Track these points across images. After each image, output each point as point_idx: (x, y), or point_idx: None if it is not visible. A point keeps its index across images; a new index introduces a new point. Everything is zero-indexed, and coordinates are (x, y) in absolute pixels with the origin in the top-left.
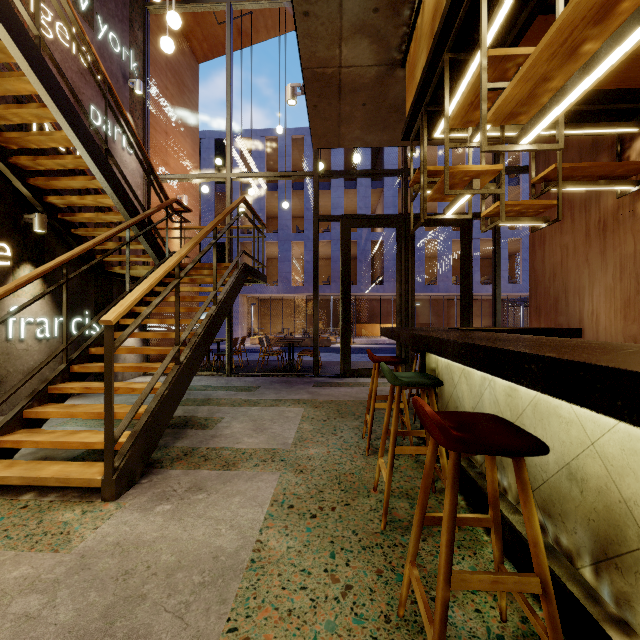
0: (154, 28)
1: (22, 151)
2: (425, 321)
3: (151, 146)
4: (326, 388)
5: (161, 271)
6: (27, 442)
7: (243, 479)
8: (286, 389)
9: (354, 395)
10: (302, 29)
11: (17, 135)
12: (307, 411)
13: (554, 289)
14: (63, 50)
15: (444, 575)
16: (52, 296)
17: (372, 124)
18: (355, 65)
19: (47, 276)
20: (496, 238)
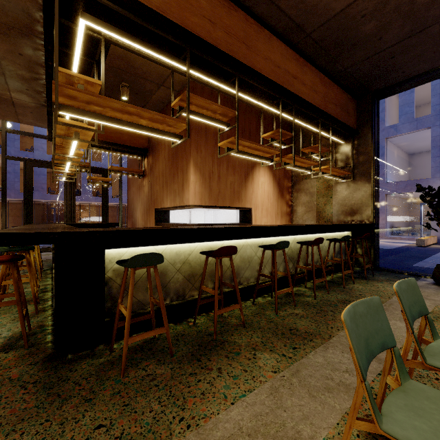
0: None
1: None
2: (116, 220)
3: None
4: None
5: None
6: None
7: None
8: None
9: None
10: None
11: None
12: None
13: (132, 208)
14: None
15: (8, 268)
16: None
17: (40, 120)
18: (21, 100)
19: None
20: (120, 182)
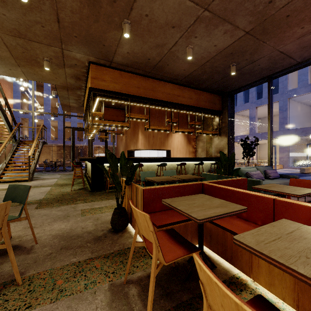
0: None
1: None
2: None
3: None
4: (67, 172)
5: (33, 147)
6: (8, 176)
7: (51, 179)
8: (55, 173)
9: None
10: (61, 101)
11: None
12: (62, 175)
13: (118, 149)
14: None
15: None
16: None
17: (79, 111)
18: (73, 105)
19: None
20: (113, 136)
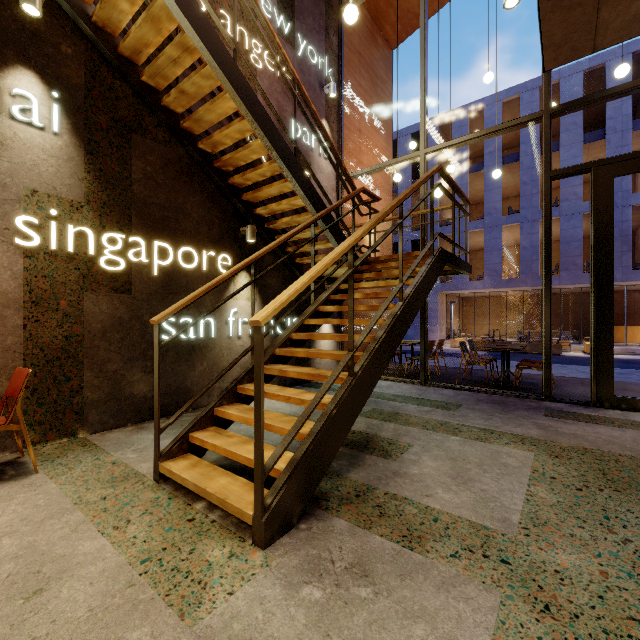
0: (348, 29)
1: (238, 172)
2: None
3: (345, 147)
4: (568, 422)
5: (328, 258)
6: (208, 443)
7: (432, 581)
8: (500, 414)
9: (630, 445)
10: None
11: (230, 156)
12: (540, 461)
13: None
14: (270, 76)
15: None
16: (262, 299)
17: None
18: None
19: (258, 281)
20: None
